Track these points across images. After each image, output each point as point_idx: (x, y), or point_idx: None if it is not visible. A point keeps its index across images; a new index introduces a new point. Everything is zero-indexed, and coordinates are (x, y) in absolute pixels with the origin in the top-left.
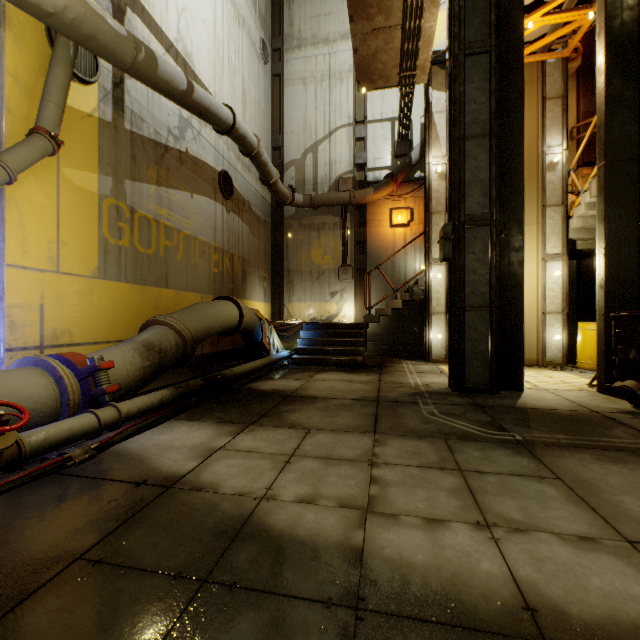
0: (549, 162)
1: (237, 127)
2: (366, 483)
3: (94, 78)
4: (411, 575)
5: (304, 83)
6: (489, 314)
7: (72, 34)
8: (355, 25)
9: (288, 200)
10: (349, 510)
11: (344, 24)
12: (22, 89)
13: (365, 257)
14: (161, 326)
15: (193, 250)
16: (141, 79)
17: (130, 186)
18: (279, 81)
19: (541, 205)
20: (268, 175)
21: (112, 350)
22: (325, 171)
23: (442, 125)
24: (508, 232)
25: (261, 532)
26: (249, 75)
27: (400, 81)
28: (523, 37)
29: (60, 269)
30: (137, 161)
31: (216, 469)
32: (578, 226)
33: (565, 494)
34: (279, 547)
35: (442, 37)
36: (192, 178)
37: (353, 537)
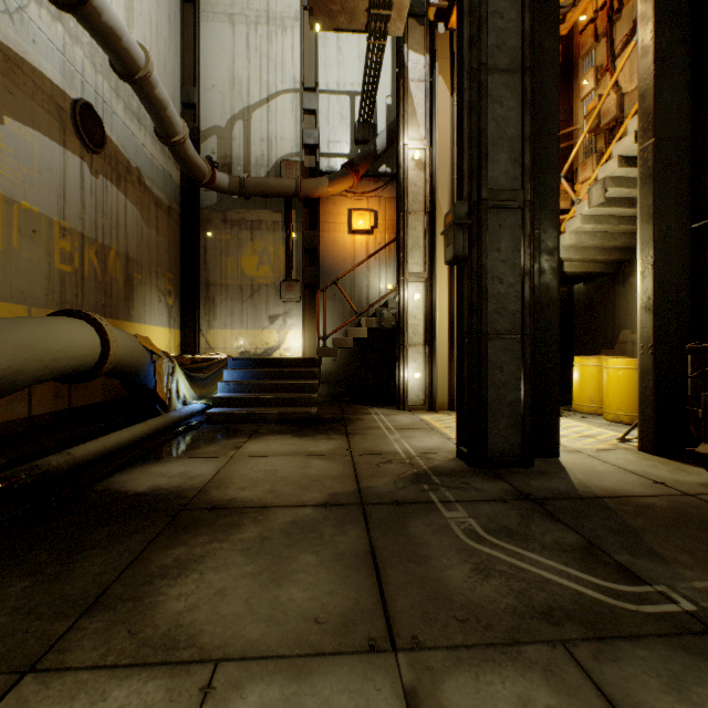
0: None
1: (97, 5)
2: None
3: None
4: None
5: (231, 21)
6: (521, 345)
7: None
8: None
9: (205, 178)
10: None
11: None
12: None
13: (317, 270)
14: None
15: (4, 222)
16: None
17: None
18: (193, 10)
19: None
20: (169, 126)
21: None
22: (262, 149)
23: (420, 98)
24: (539, 225)
25: None
26: None
27: (369, 23)
28: None
29: None
30: None
31: None
32: (570, 243)
33: None
34: None
35: None
36: (1, 85)
37: None
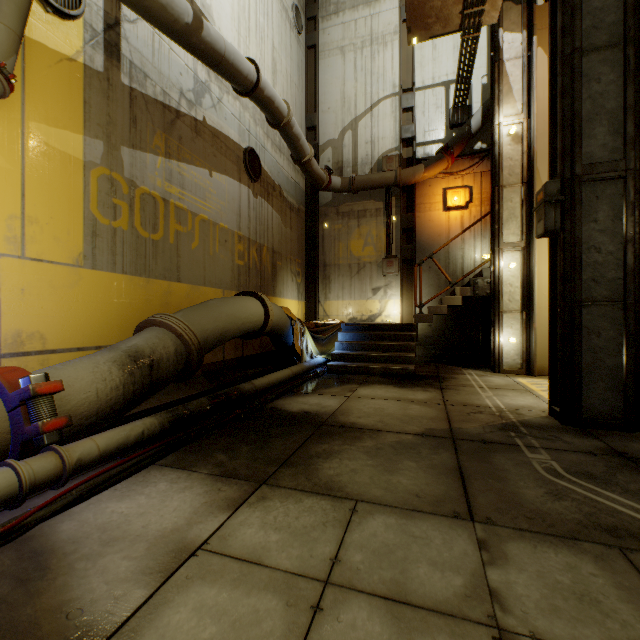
0: None
1: (262, 86)
2: None
3: (76, 11)
4: None
5: (342, 52)
6: (622, 311)
7: None
8: None
9: (324, 183)
10: None
11: None
12: None
13: (413, 247)
14: (158, 328)
15: (212, 238)
16: None
17: (129, 155)
18: (314, 53)
19: None
20: (300, 152)
21: (80, 361)
22: (366, 150)
23: (516, 75)
24: None
25: None
26: (280, 43)
27: (462, 23)
28: None
29: (26, 254)
30: (138, 125)
31: (172, 623)
32: None
33: None
34: None
35: None
36: (211, 153)
37: None
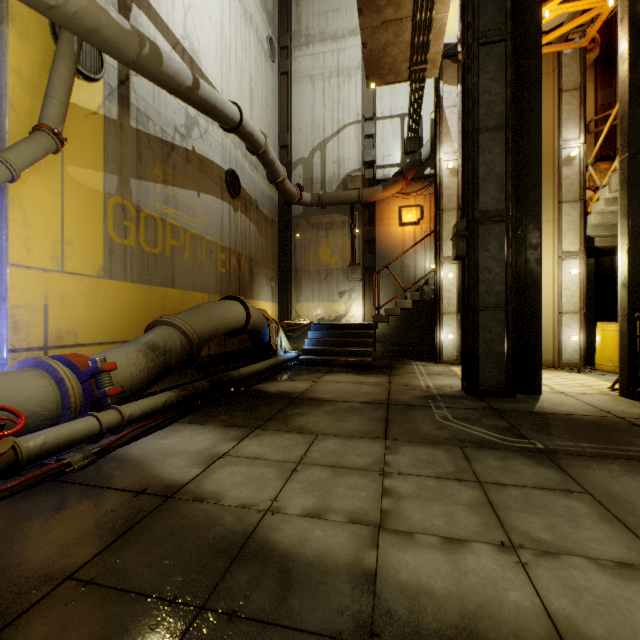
0: (566, 156)
1: (244, 124)
2: (378, 495)
3: (99, 75)
4: (430, 606)
5: (312, 80)
6: (505, 314)
7: (74, 28)
8: (364, 18)
9: (296, 199)
10: (360, 526)
11: (352, 20)
12: (26, 86)
13: (374, 256)
14: (166, 326)
15: (200, 249)
16: (146, 75)
17: (136, 185)
18: (287, 79)
19: (557, 201)
20: (275, 173)
21: (116, 351)
22: (333, 169)
23: (453, 120)
24: (524, 228)
25: (265, 551)
26: (256, 73)
27: (410, 75)
28: (540, 24)
29: (64, 269)
30: (143, 159)
31: (219, 477)
32: (596, 222)
33: (597, 511)
34: (284, 569)
35: (454, 29)
36: (199, 177)
37: (365, 558)
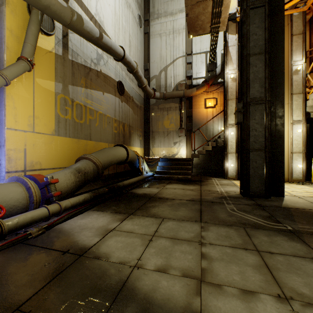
0: (295, 70)
1: (126, 57)
2: (198, 258)
3: (52, 32)
4: None
5: (160, 36)
6: (264, 153)
7: (37, 5)
8: (187, 0)
9: (152, 95)
10: (189, 279)
11: (180, 4)
12: (14, 37)
13: (191, 124)
14: (86, 160)
15: (104, 121)
16: (75, 31)
17: (71, 88)
18: (147, 36)
19: (290, 93)
20: (142, 82)
21: (59, 172)
22: (171, 80)
23: (233, 52)
24: (275, 107)
25: (132, 295)
26: (132, 33)
27: (211, 30)
28: None
29: (35, 130)
30: (75, 75)
31: (109, 243)
32: (312, 104)
33: None
34: (143, 309)
35: (234, 5)
36: (103, 84)
37: (193, 303)
